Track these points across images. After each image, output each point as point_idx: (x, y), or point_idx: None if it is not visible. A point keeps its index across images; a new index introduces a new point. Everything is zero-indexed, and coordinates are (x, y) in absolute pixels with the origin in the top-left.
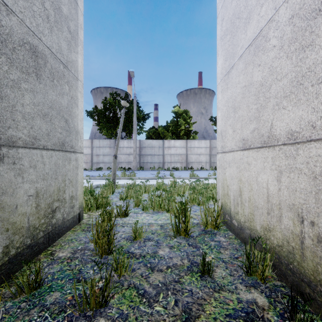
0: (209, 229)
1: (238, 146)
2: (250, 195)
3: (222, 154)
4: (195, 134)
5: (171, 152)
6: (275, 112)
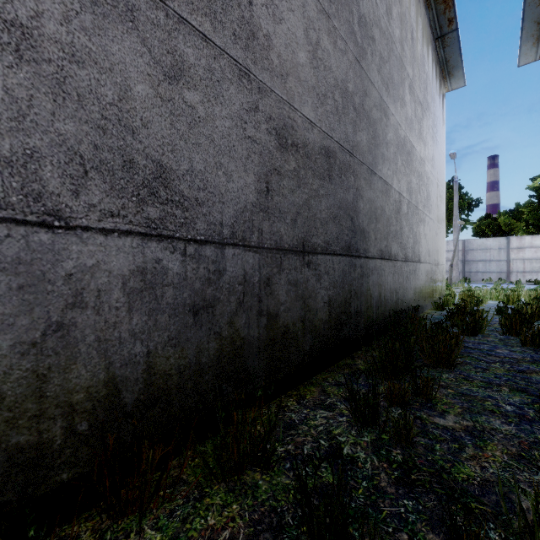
0: None
1: None
2: None
3: None
4: None
5: (525, 255)
6: None
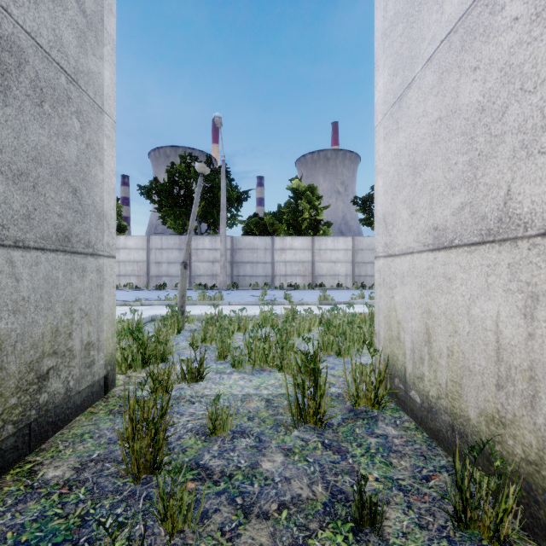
0: (362, 408)
1: (423, 242)
2: (451, 343)
3: (387, 259)
4: (327, 226)
5: (287, 257)
6: (520, 165)
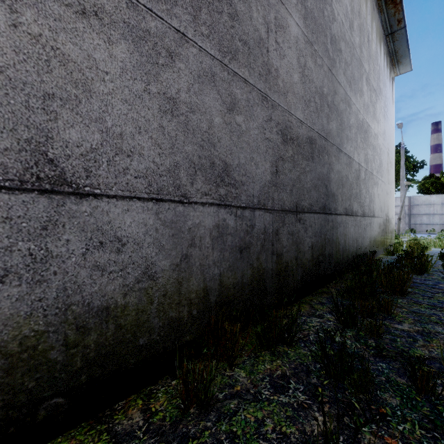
0: None
1: None
2: None
3: None
4: None
5: None
6: None
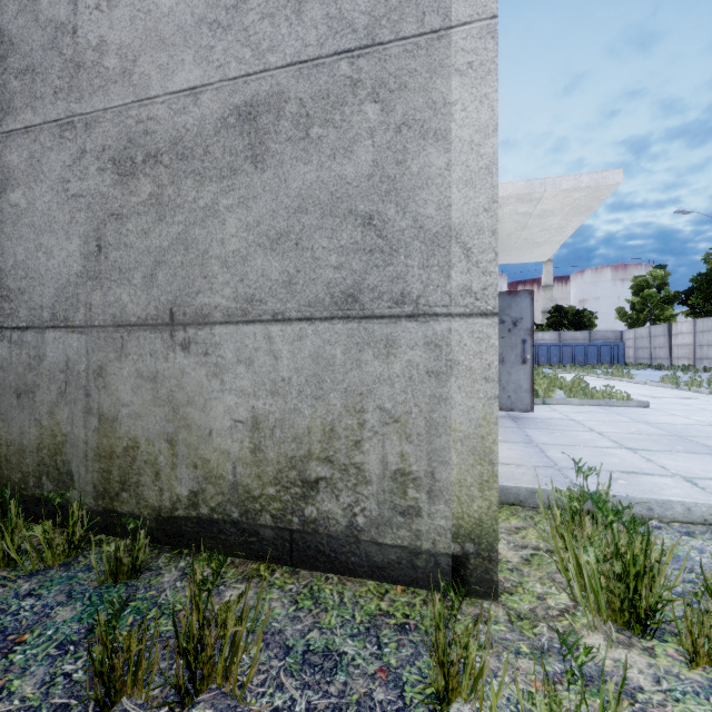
0: None
1: None
2: None
3: None
4: None
5: None
6: None
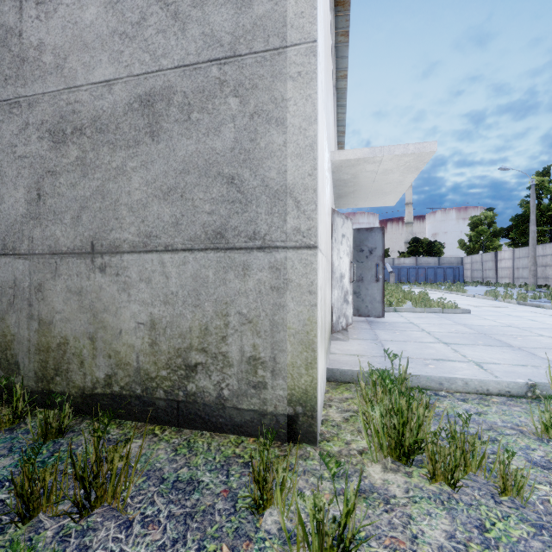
0: None
1: None
2: None
3: None
4: None
5: None
6: None
